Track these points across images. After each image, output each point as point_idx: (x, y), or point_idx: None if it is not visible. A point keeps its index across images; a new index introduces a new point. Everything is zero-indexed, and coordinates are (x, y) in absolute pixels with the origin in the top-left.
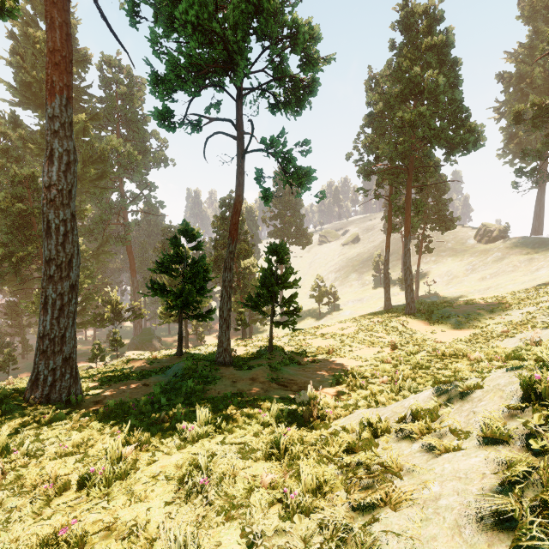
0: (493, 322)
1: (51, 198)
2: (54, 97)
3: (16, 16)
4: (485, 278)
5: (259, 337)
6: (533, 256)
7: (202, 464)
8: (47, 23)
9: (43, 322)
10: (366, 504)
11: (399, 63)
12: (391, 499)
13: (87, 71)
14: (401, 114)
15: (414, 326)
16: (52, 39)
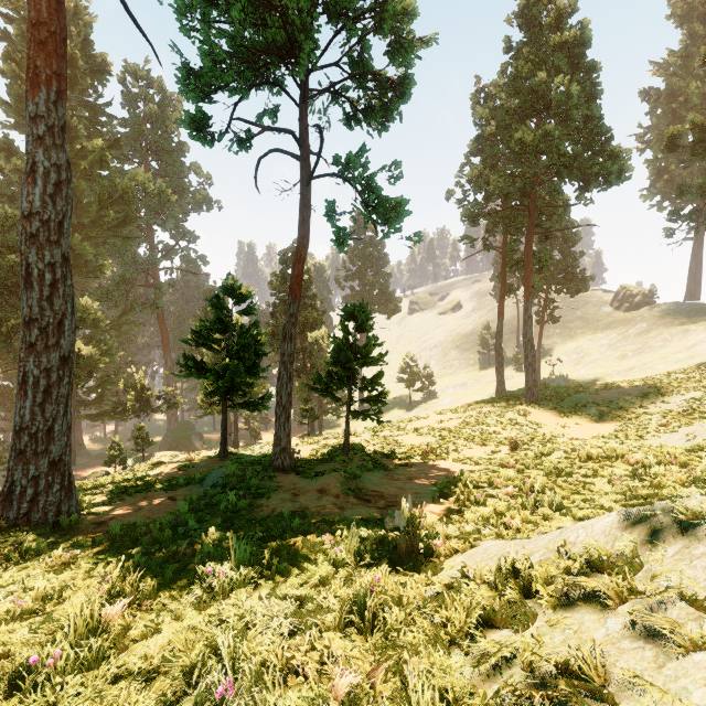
0: (645, 413)
1: (31, 232)
2: (38, 89)
3: None
4: (627, 356)
5: (331, 433)
6: (688, 327)
7: (224, 655)
8: None
9: (20, 409)
10: None
11: (517, 69)
12: None
13: (105, 84)
14: (520, 135)
15: (539, 417)
16: (36, 6)
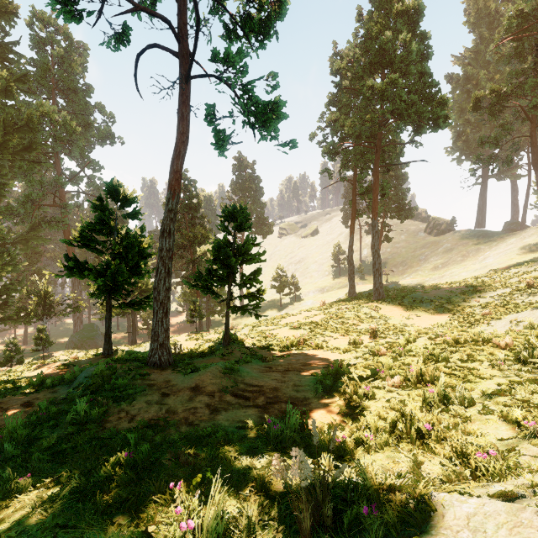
0: (468, 306)
1: None
2: None
3: None
4: (438, 267)
5: (216, 330)
6: (479, 246)
7: None
8: None
9: None
10: None
11: (368, 30)
12: None
13: (12, 25)
14: (371, 83)
15: (388, 311)
16: None
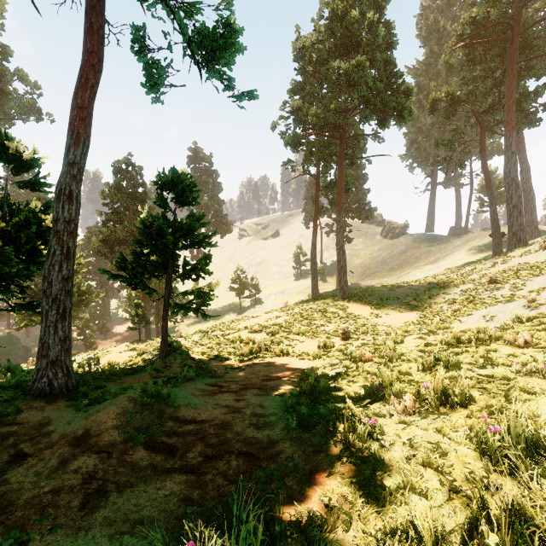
0: (434, 302)
1: None
2: None
3: None
4: (394, 269)
5: None
6: (430, 248)
7: None
8: None
9: None
10: None
11: (333, 10)
12: None
13: None
14: (337, 65)
15: (355, 310)
16: None
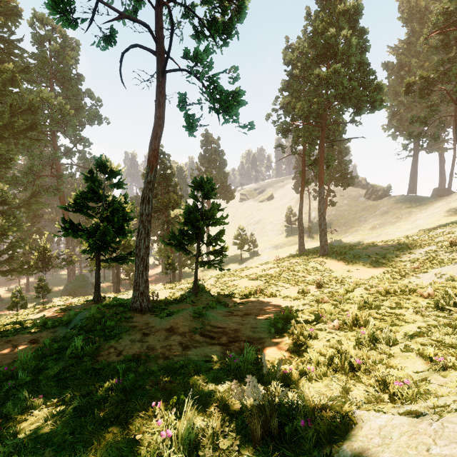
0: (400, 261)
1: None
2: None
3: None
4: (375, 227)
5: (187, 280)
6: (411, 209)
7: None
8: None
9: None
10: None
11: (315, 27)
12: None
13: (17, 25)
14: (317, 72)
15: (331, 265)
16: None
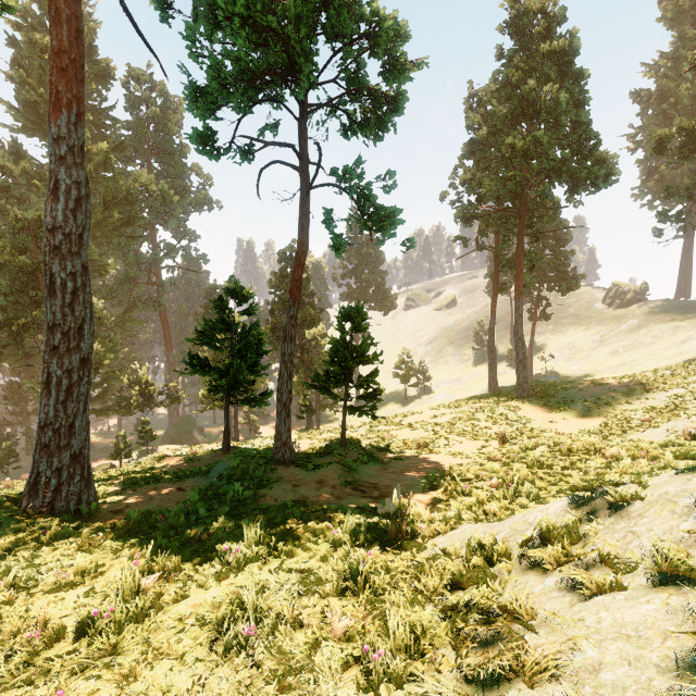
0: (630, 409)
1: (55, 245)
2: (60, 112)
3: (13, 10)
4: (618, 352)
5: (329, 427)
6: (678, 323)
7: (247, 606)
8: (51, 16)
9: (45, 407)
10: (486, 673)
11: (508, 76)
12: (525, 668)
13: (109, 88)
14: (511, 141)
15: (528, 413)
16: (58, 36)
